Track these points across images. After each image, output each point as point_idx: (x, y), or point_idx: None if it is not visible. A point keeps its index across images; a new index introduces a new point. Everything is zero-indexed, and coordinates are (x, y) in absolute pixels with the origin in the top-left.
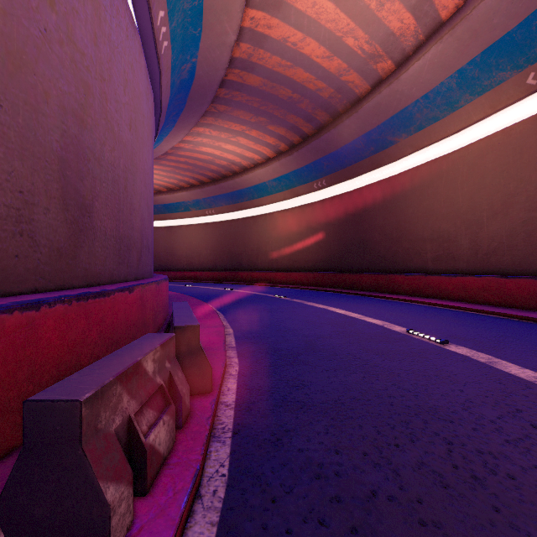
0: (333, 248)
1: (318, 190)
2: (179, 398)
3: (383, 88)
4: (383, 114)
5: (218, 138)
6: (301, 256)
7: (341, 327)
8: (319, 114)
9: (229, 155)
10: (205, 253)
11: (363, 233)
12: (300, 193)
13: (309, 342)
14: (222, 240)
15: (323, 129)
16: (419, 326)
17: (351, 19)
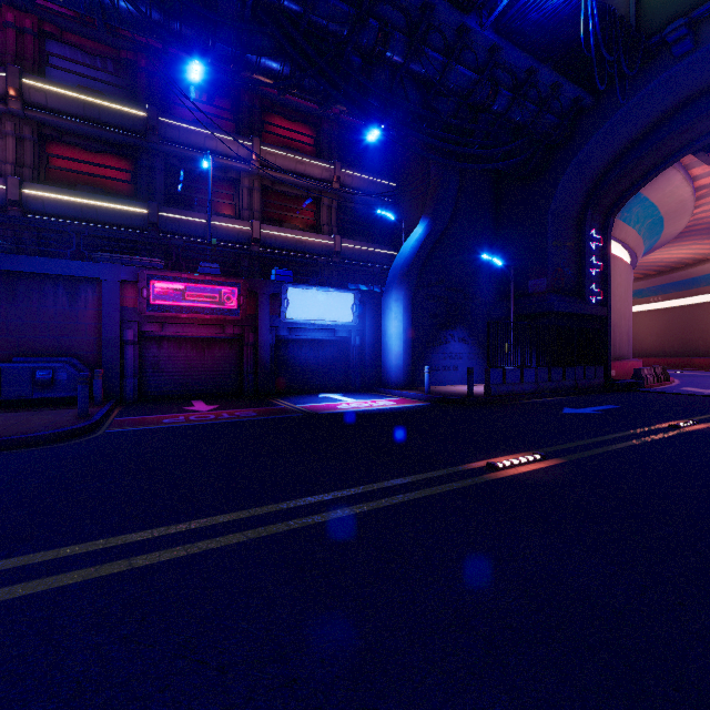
0: None
1: None
2: (663, 377)
3: None
4: None
5: (667, 250)
6: None
7: None
8: None
9: (679, 255)
10: (649, 340)
11: None
12: None
13: None
14: (671, 326)
15: None
16: None
17: None
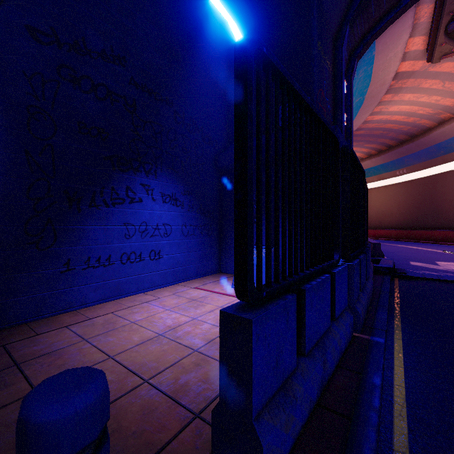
0: (412, 214)
1: (400, 175)
2: None
3: (445, 125)
4: (448, 135)
5: None
6: (386, 219)
7: (411, 250)
8: (400, 136)
9: None
10: None
11: (436, 204)
12: (385, 177)
13: (397, 251)
14: None
15: (404, 143)
16: (452, 251)
17: (420, 107)
